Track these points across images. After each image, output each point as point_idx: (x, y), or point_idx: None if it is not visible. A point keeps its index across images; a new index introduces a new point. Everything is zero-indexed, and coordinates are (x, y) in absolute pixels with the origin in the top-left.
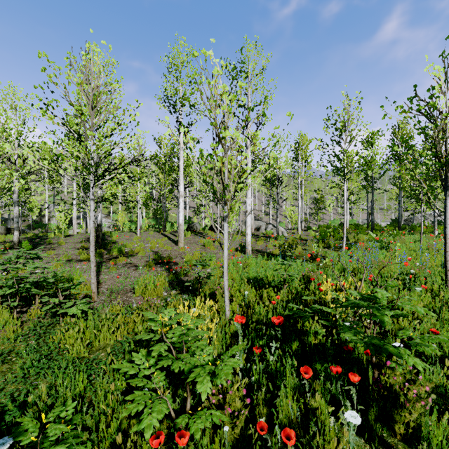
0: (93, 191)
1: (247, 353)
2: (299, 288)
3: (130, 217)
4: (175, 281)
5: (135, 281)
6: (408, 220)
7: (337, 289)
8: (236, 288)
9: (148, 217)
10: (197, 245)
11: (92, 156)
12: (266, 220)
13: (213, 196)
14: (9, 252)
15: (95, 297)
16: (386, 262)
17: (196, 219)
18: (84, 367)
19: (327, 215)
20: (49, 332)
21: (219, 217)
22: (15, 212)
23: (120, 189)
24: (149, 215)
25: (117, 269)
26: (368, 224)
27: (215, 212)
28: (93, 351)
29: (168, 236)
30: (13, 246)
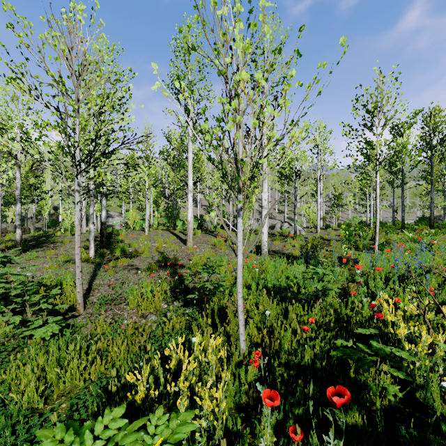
0: (79, 181)
1: (276, 429)
2: (336, 305)
3: (142, 216)
4: (179, 289)
5: (128, 290)
6: (437, 218)
7: (407, 317)
8: (252, 301)
9: (160, 216)
10: (207, 245)
11: (77, 139)
12: (279, 218)
13: (222, 181)
14: (9, 252)
15: (81, 309)
16: (444, 270)
17: (207, 218)
18: (26, 436)
19: (344, 212)
20: (9, 361)
21: (231, 215)
22: (18, 209)
23: (108, 177)
24: (161, 213)
25: (116, 272)
26: (394, 222)
27: (227, 209)
28: (53, 397)
29: (177, 235)
30: (15, 245)
